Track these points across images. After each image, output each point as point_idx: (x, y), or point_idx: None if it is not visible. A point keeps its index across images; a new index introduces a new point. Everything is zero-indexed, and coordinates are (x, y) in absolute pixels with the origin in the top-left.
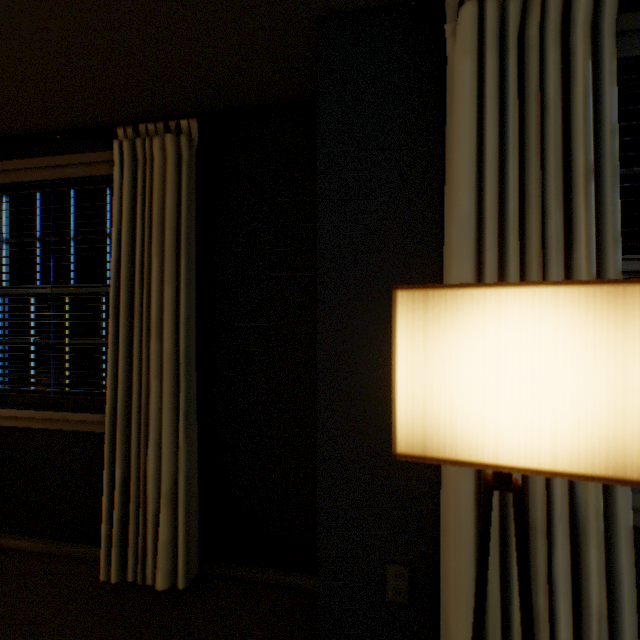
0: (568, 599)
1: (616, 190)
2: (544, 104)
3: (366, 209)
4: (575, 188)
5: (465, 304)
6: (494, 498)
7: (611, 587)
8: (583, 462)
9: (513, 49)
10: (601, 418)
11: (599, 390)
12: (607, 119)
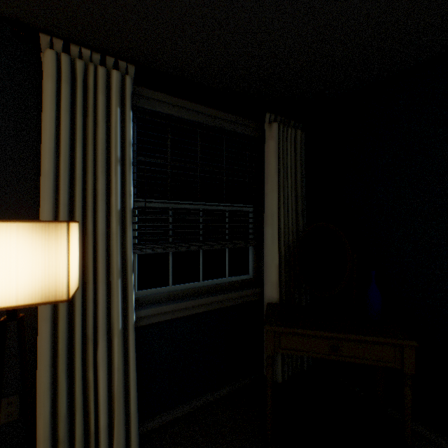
0: (105, 368)
1: (131, 171)
2: (97, 121)
3: None
4: (112, 167)
5: None
6: (63, 330)
7: (127, 354)
8: (32, 298)
9: (80, 87)
10: (40, 278)
11: (39, 266)
12: (128, 138)
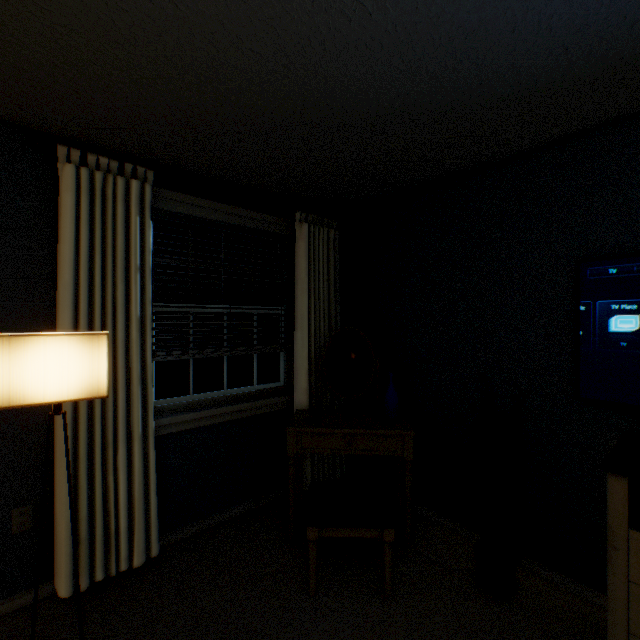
0: (125, 472)
1: (151, 279)
2: (117, 231)
3: None
4: (132, 276)
5: (31, 342)
6: (84, 434)
7: (148, 460)
8: (80, 395)
9: (99, 197)
10: (86, 379)
11: (86, 370)
12: (148, 245)
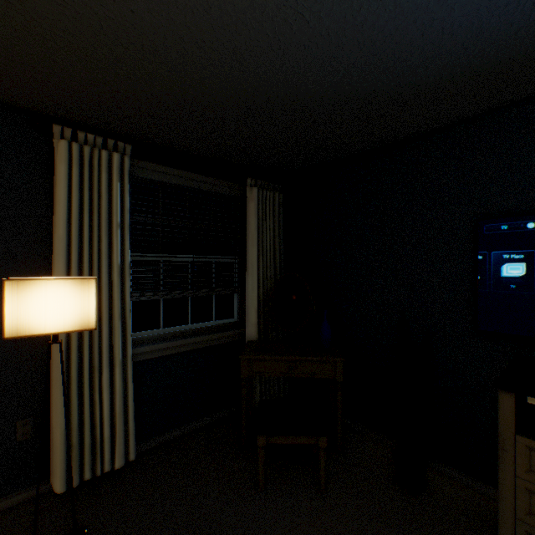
0: (108, 391)
1: (129, 234)
2: (101, 194)
3: (2, 219)
4: (113, 231)
5: (35, 285)
6: (75, 360)
7: (126, 381)
8: (74, 327)
9: (87, 167)
10: (79, 314)
11: (78, 307)
12: (126, 206)
